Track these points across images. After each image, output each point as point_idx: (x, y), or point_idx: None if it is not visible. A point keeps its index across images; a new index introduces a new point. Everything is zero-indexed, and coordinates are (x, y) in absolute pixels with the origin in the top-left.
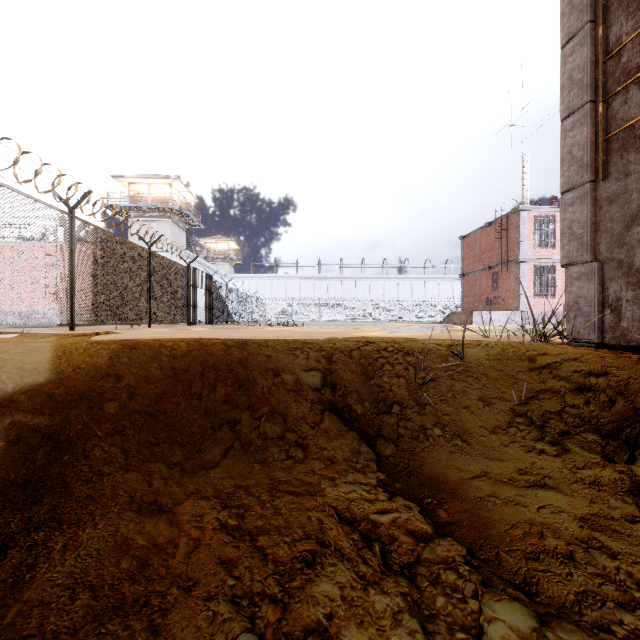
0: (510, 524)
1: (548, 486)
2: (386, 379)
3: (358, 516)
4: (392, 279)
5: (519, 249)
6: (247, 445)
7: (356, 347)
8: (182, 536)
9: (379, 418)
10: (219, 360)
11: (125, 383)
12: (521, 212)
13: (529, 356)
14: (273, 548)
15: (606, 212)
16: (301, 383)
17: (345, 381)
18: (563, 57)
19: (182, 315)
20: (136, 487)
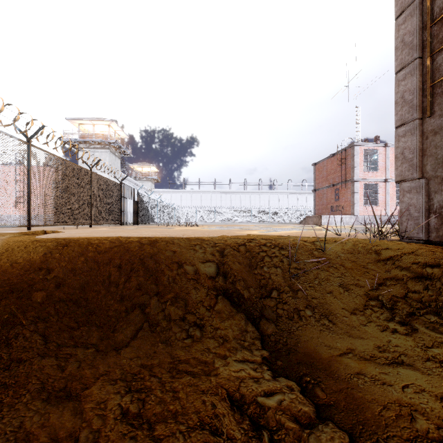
0: (382, 405)
1: (405, 363)
2: (266, 269)
3: (247, 399)
4: (265, 193)
5: (354, 172)
6: (154, 326)
7: (242, 243)
8: (83, 428)
9: (261, 301)
10: (134, 255)
11: (54, 275)
12: (355, 146)
13: (375, 250)
14: (169, 440)
15: (431, 141)
16: (199, 273)
17: (234, 271)
18: (397, 25)
19: (116, 218)
20: (49, 373)
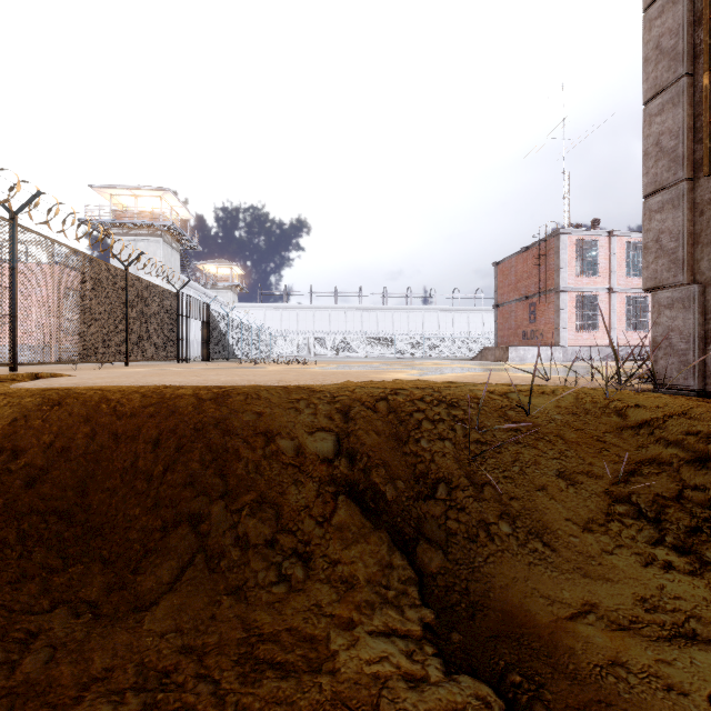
0: None
1: (701, 638)
2: (425, 445)
3: None
4: (417, 310)
5: (560, 277)
6: (216, 560)
7: (382, 397)
8: None
9: (418, 506)
10: (185, 420)
11: (25, 462)
12: (562, 235)
13: (616, 410)
14: None
15: (710, 218)
16: (305, 452)
17: (368, 449)
18: (647, 21)
19: (170, 351)
20: None
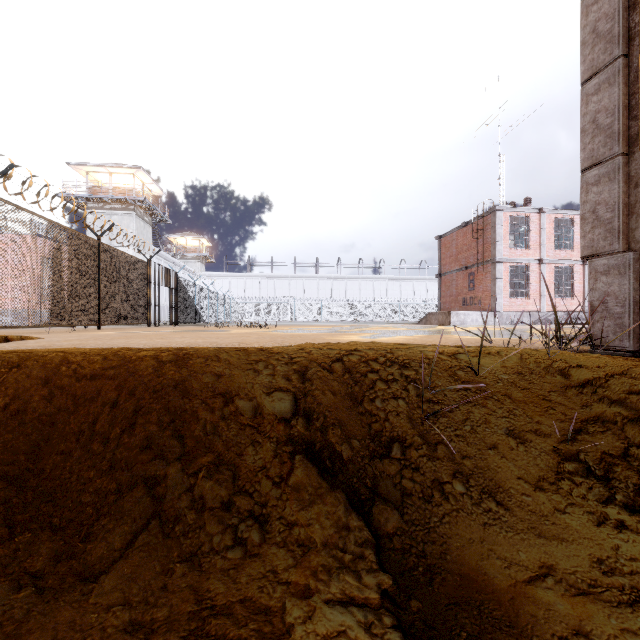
0: None
1: None
2: (380, 404)
3: None
4: (368, 279)
5: (496, 249)
6: (171, 524)
7: (338, 358)
8: None
9: (373, 466)
10: (144, 382)
11: None
12: (498, 212)
13: (559, 370)
14: None
15: None
16: (263, 413)
17: (324, 409)
18: (584, 7)
19: (141, 315)
20: None
